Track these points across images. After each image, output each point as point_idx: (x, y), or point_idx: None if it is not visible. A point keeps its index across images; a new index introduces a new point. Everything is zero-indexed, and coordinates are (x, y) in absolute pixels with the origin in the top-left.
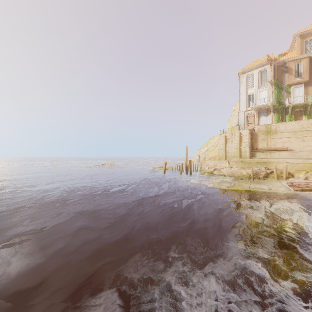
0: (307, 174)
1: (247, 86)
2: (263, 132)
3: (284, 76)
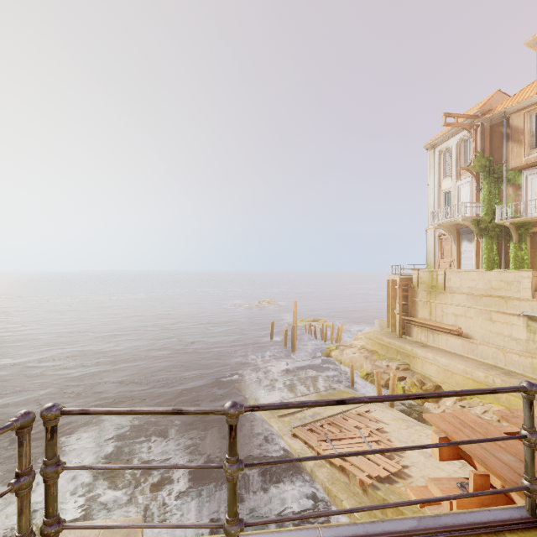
0: (457, 404)
1: (440, 174)
2: (425, 286)
3: (508, 148)
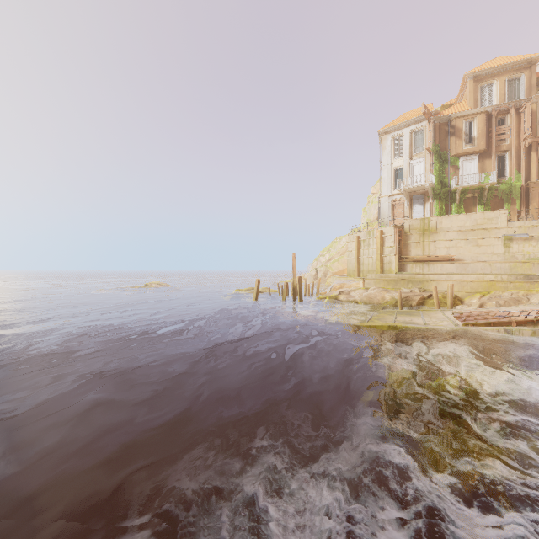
0: (483, 299)
1: (393, 155)
2: (417, 230)
3: (450, 141)
